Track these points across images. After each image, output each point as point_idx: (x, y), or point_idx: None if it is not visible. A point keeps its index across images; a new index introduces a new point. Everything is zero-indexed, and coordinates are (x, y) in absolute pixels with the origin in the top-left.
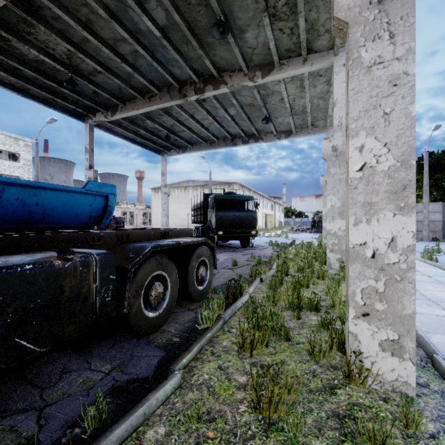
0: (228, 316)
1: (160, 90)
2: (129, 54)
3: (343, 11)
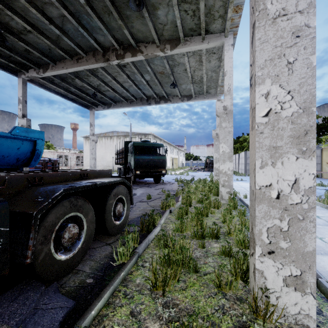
0: (142, 250)
1: (87, 54)
2: (57, 18)
3: None
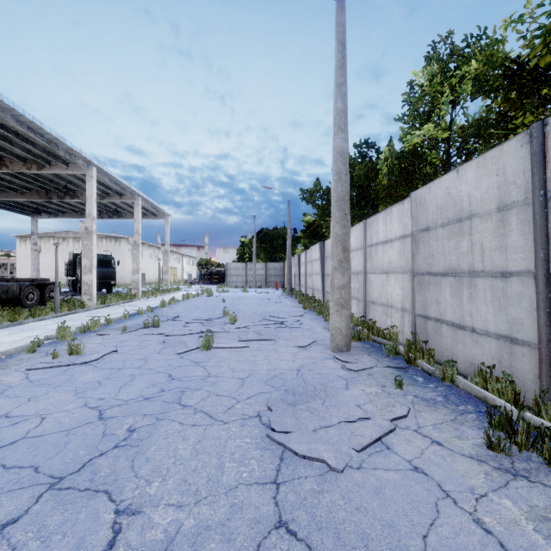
0: None
1: (31, 190)
2: (8, 178)
3: (81, 233)
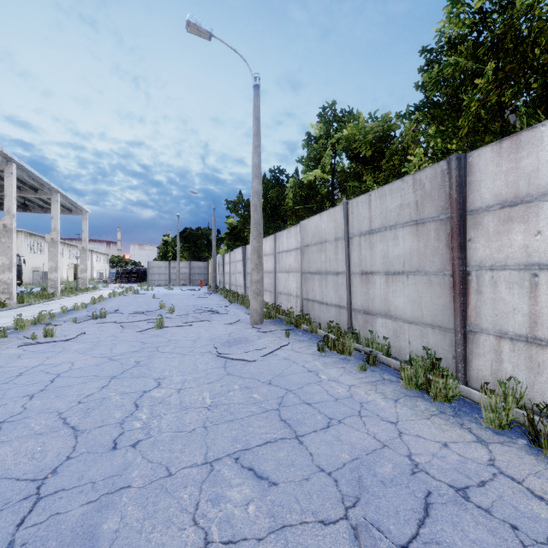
0: None
1: None
2: None
3: None
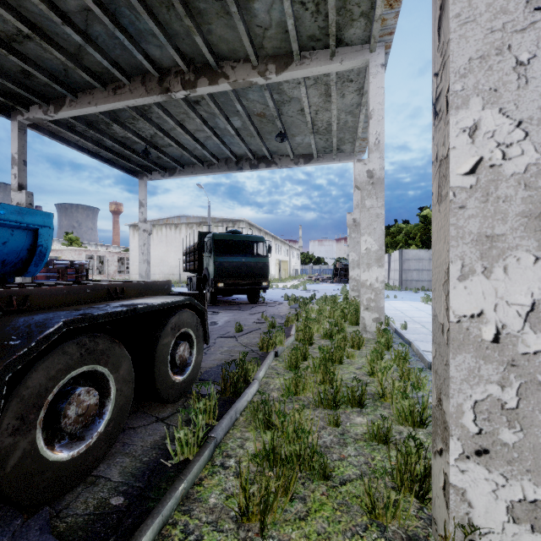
0: (223, 432)
1: (131, 79)
2: (76, 13)
3: None
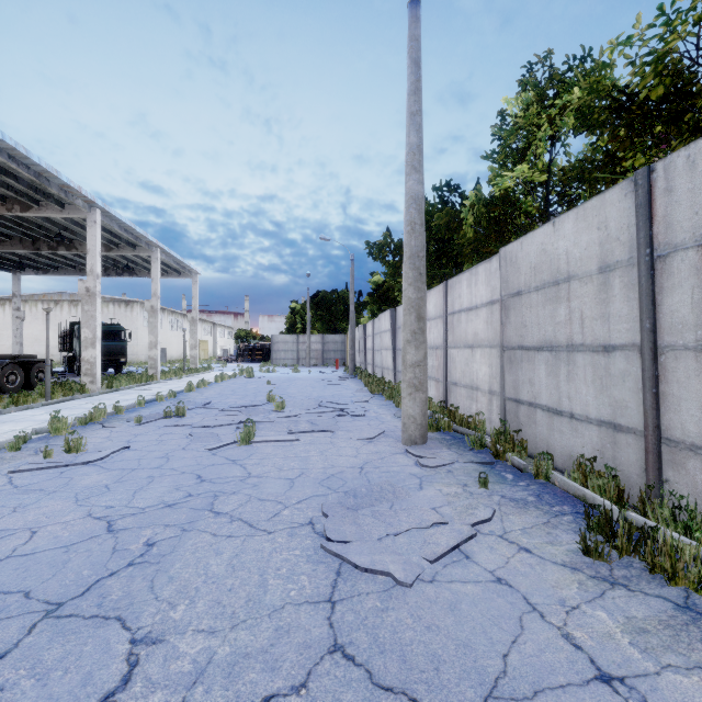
0: None
1: (12, 238)
2: None
3: (80, 295)
